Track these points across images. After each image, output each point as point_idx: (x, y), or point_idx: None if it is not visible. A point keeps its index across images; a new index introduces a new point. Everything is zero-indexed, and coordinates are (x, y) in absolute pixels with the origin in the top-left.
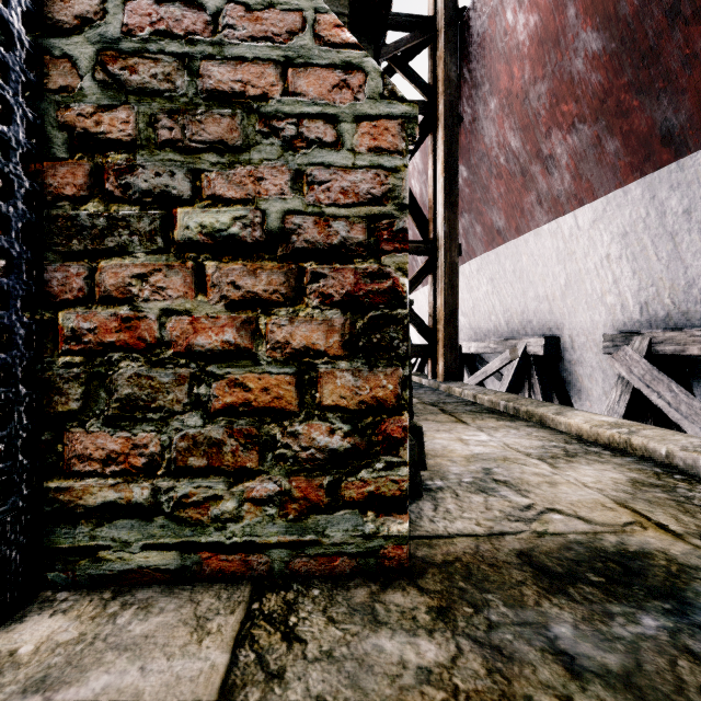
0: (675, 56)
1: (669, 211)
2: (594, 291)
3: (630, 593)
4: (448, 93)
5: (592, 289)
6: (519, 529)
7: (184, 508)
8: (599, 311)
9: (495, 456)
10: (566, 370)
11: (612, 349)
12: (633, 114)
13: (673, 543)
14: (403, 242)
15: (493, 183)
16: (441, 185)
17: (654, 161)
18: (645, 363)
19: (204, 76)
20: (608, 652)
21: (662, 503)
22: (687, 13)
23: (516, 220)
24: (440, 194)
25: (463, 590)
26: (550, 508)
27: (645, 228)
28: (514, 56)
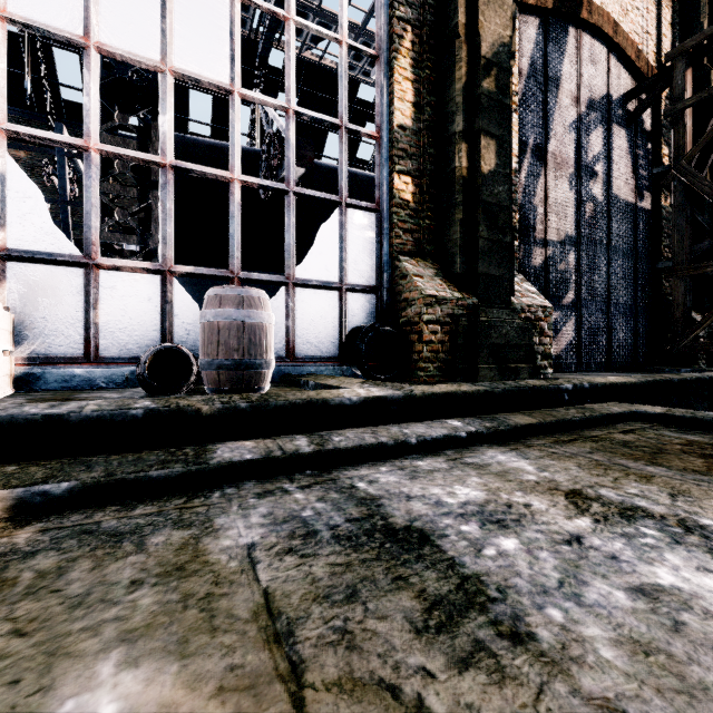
0: None
1: None
2: None
3: None
4: None
5: None
6: None
7: (669, 363)
8: None
9: None
10: None
11: None
12: None
13: None
14: (697, 336)
15: None
16: None
17: None
18: None
19: (671, 321)
20: None
21: None
22: None
23: None
24: None
25: None
26: None
27: None
28: None
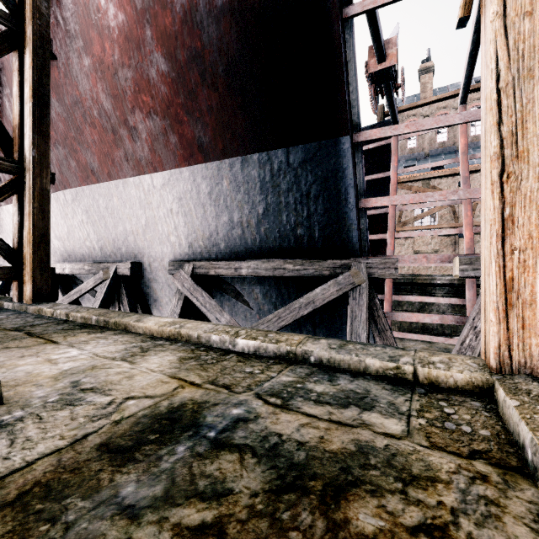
0: (204, 102)
1: (202, 191)
2: (164, 232)
3: (173, 435)
4: (38, 23)
5: (162, 230)
6: (101, 425)
7: None
8: (167, 246)
9: (85, 367)
10: (147, 286)
11: (174, 271)
12: (185, 125)
13: (197, 392)
14: None
15: (88, 129)
16: (30, 109)
17: (195, 159)
18: (191, 280)
19: None
20: (157, 485)
21: (193, 368)
22: (209, 82)
23: (108, 167)
24: (29, 118)
25: (41, 511)
26: (127, 397)
27: (191, 197)
28: (106, 34)
